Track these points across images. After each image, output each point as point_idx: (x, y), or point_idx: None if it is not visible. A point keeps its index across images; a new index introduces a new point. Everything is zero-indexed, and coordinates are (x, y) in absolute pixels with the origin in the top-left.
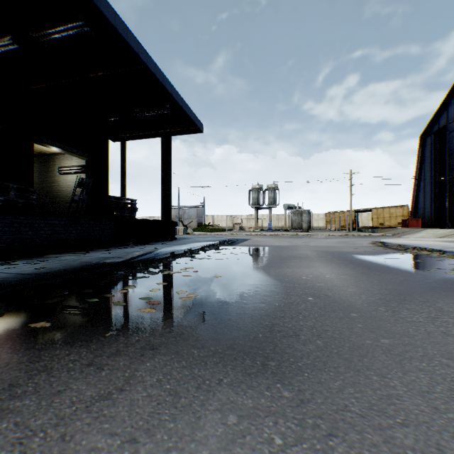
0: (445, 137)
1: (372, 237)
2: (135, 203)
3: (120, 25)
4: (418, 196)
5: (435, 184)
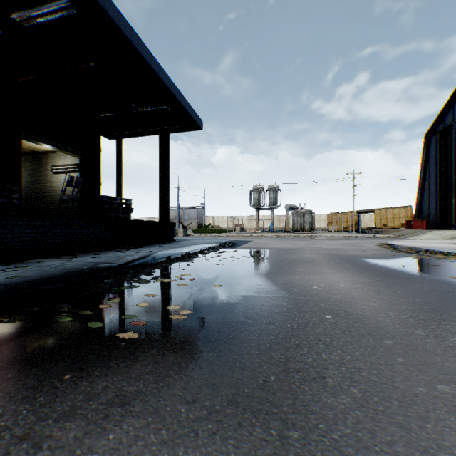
0: (450, 136)
1: (377, 238)
2: (130, 203)
3: (111, 8)
4: (422, 196)
5: (441, 184)
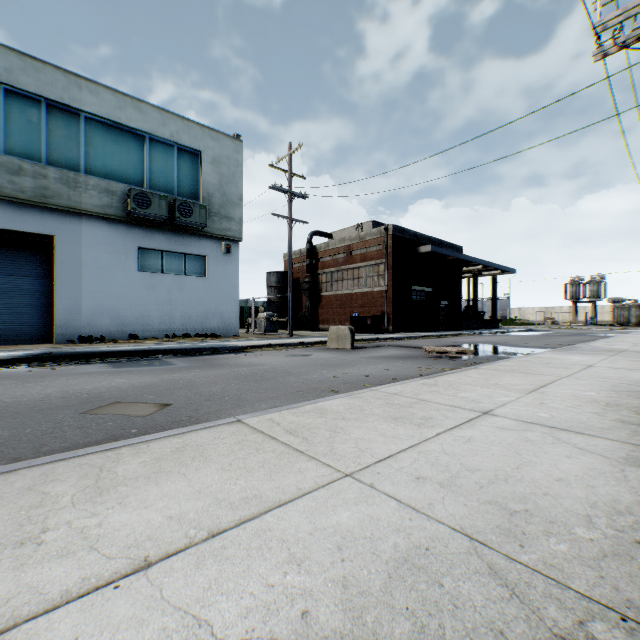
0: None
1: None
2: (484, 312)
3: (491, 264)
4: None
5: None
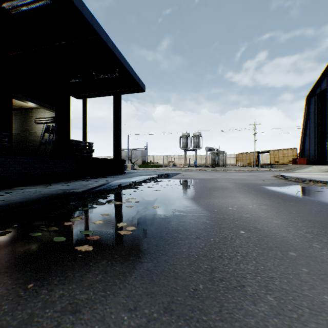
0: (325, 97)
1: (272, 171)
2: (92, 145)
3: None
4: (304, 141)
5: (318, 132)
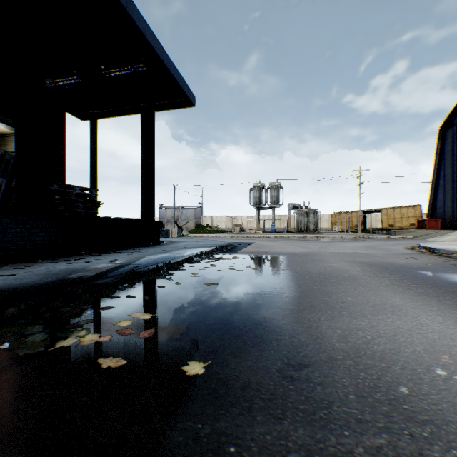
0: None
1: (393, 240)
2: (94, 194)
3: None
4: (436, 194)
5: None
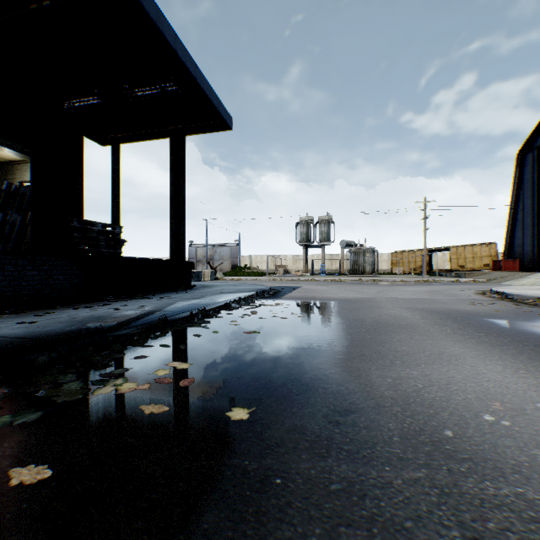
0: None
1: (463, 283)
2: (118, 231)
3: None
4: (514, 230)
5: (539, 214)
